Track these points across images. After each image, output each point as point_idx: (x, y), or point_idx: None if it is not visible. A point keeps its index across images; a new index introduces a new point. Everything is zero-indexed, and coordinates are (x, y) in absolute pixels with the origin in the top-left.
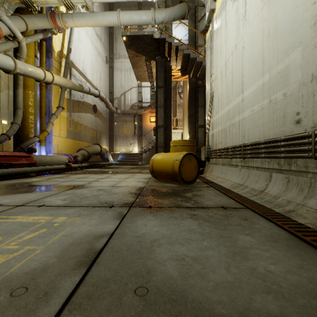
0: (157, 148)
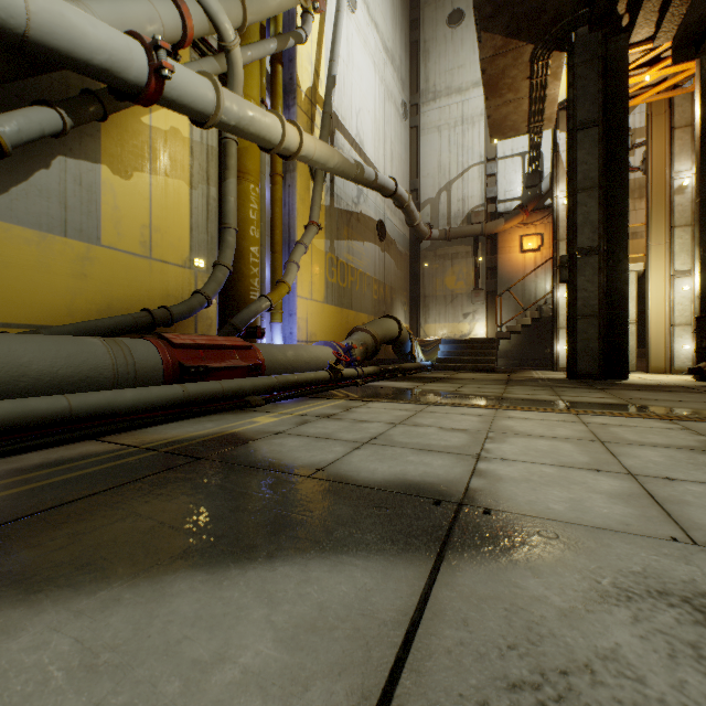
0: (574, 322)
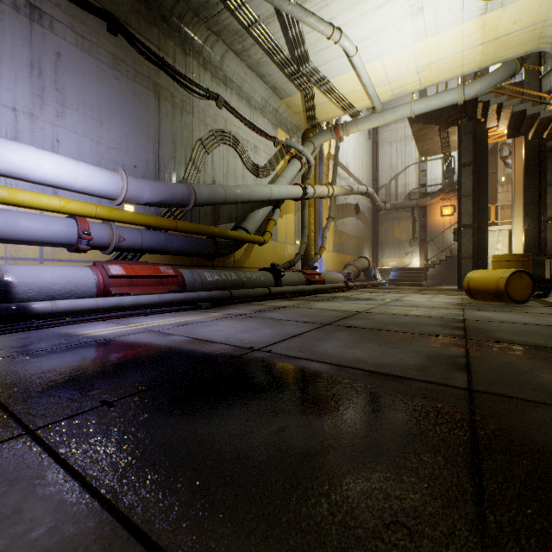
0: (459, 261)
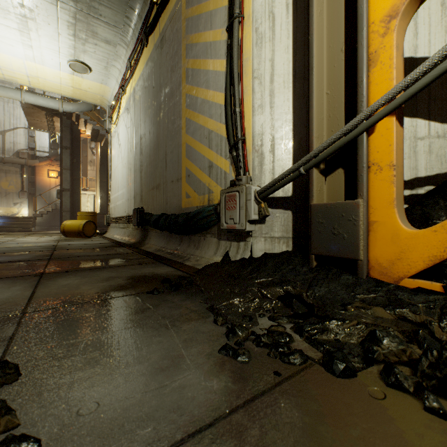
0: (62, 213)
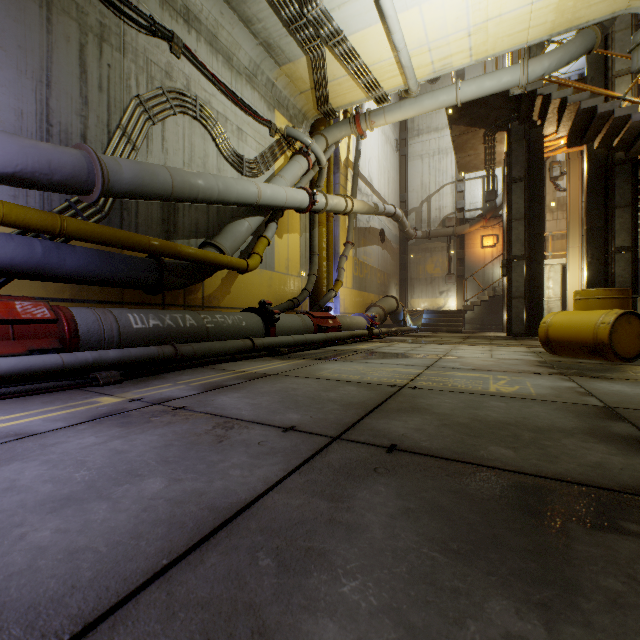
0: (510, 301)
